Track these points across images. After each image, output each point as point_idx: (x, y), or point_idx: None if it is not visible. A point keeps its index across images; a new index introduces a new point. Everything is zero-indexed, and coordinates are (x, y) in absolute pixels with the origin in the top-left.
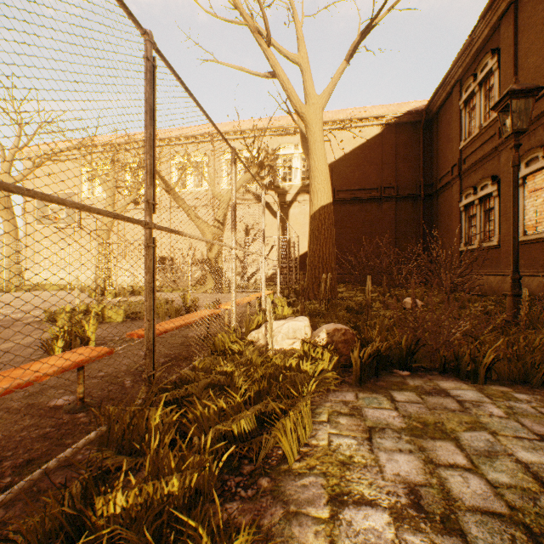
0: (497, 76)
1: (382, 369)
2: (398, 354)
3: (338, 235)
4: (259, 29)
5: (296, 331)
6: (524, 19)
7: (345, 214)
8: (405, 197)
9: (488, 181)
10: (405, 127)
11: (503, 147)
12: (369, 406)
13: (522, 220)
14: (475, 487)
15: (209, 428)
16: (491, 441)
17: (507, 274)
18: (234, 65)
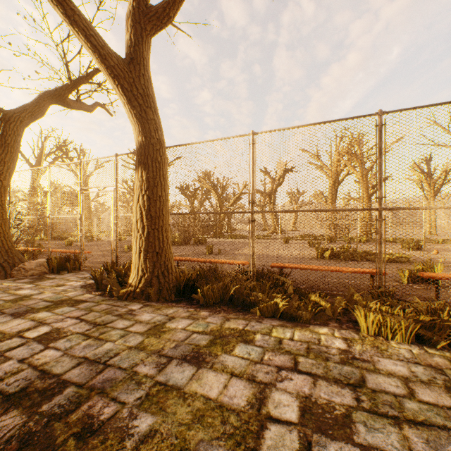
0: None
1: None
2: None
3: None
4: None
5: None
6: None
7: None
8: None
9: None
10: None
11: None
12: None
13: None
14: (386, 385)
15: None
16: None
17: None
18: None
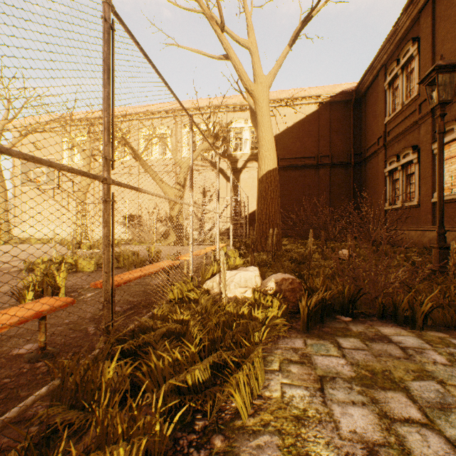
0: (417, 60)
1: (326, 315)
2: (340, 302)
3: (282, 197)
4: (214, 17)
5: (247, 281)
6: (441, 12)
7: (287, 179)
8: (338, 164)
9: (409, 150)
10: (338, 105)
11: (422, 121)
12: (318, 353)
13: None
14: (436, 447)
15: (164, 378)
16: (441, 392)
17: (426, 229)
18: (192, 49)
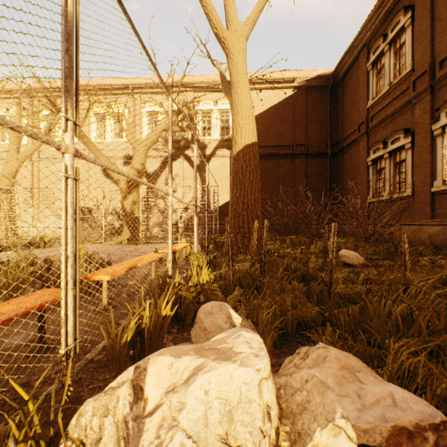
0: (410, 31)
1: None
2: None
3: None
4: None
5: (233, 414)
6: None
7: (261, 169)
8: (314, 154)
9: (400, 134)
10: (314, 91)
11: (418, 99)
12: None
13: (441, 170)
14: None
15: None
16: None
17: (424, 223)
18: None
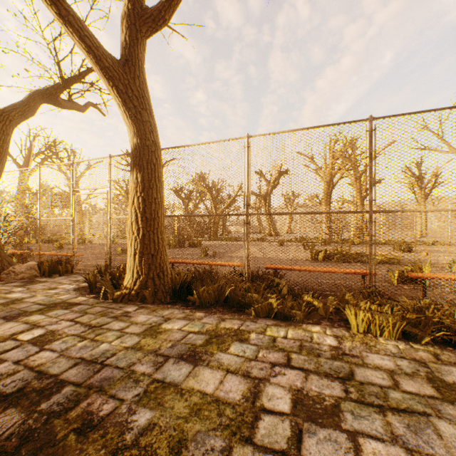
0: None
1: None
2: None
3: None
4: None
5: None
6: None
7: None
8: None
9: None
10: None
11: None
12: None
13: None
14: (373, 378)
15: None
16: None
17: None
18: None
